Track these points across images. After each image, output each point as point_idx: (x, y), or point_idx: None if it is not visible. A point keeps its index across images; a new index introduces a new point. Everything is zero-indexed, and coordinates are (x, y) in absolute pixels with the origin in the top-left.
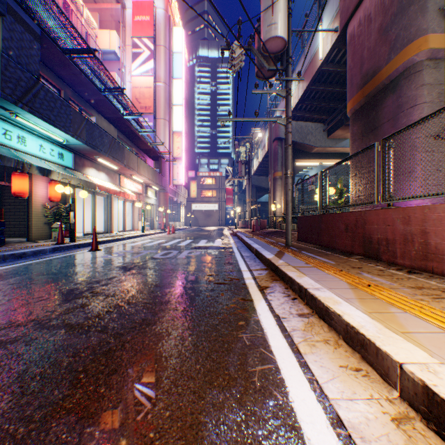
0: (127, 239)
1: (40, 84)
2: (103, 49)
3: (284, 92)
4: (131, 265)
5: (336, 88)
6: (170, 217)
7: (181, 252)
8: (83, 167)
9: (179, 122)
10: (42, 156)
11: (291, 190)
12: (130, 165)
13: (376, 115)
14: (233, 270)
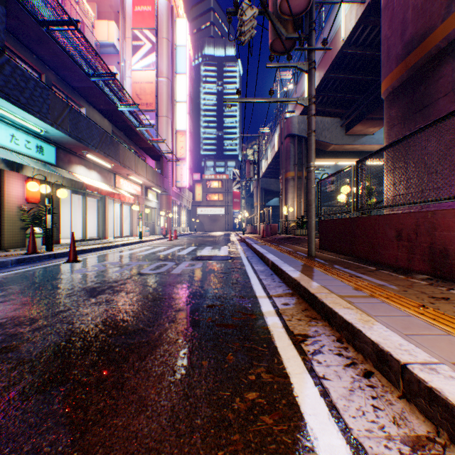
0: (121, 246)
1: (5, 57)
2: (101, 40)
3: (305, 66)
4: (104, 287)
5: (357, 76)
6: (174, 222)
7: (178, 265)
8: (70, 164)
9: (183, 120)
10: (14, 148)
11: (305, 191)
12: (126, 163)
13: (426, 89)
14: (245, 295)
